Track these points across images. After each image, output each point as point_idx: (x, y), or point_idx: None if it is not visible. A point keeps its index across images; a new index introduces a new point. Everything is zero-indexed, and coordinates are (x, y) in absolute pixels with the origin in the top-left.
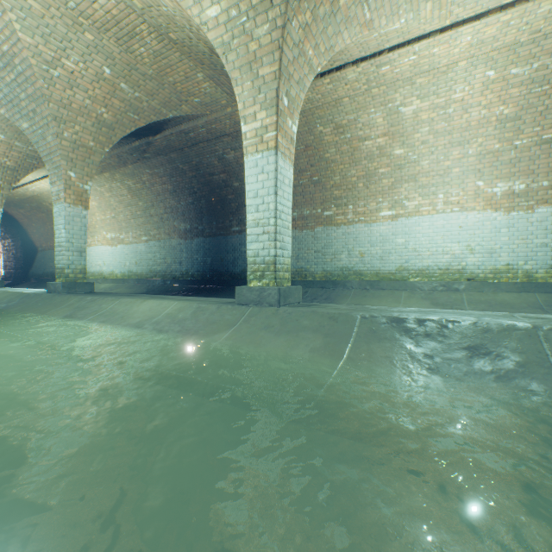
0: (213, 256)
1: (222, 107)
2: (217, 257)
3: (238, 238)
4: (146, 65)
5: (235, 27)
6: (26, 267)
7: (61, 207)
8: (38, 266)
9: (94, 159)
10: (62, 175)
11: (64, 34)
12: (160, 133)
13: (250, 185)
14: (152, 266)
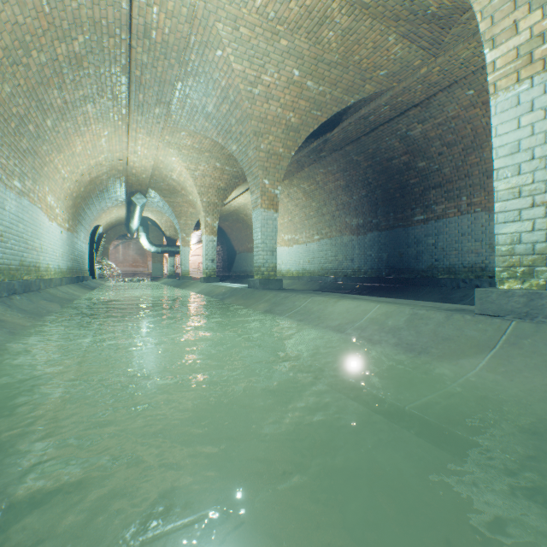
0: (389, 251)
1: (414, 70)
2: (394, 252)
3: (422, 228)
4: (331, 51)
5: None
6: (229, 267)
7: (258, 212)
8: (236, 265)
9: (282, 164)
10: (259, 184)
11: (263, 50)
12: (337, 126)
13: (501, 136)
14: (323, 263)
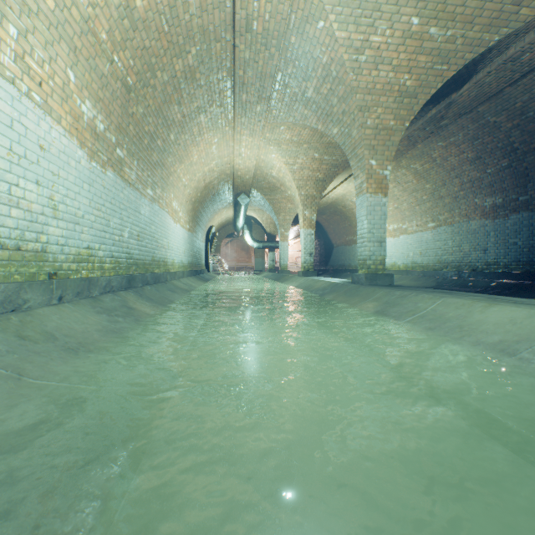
0: None
1: None
2: None
3: None
4: None
5: None
6: (325, 261)
7: (362, 198)
8: (333, 259)
9: (393, 139)
10: (364, 166)
11: (373, 4)
12: (468, 81)
13: None
14: (440, 255)
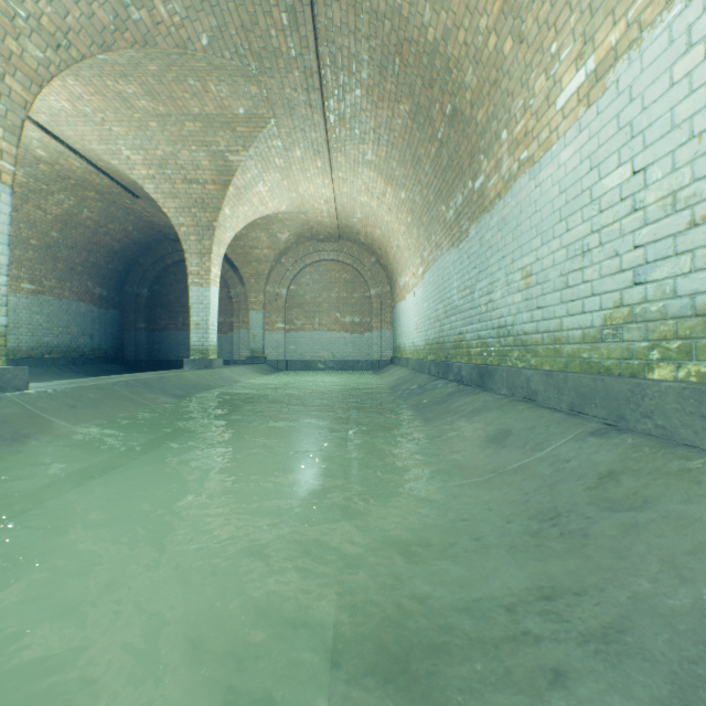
0: None
1: None
2: None
3: None
4: None
5: (7, 1)
6: None
7: None
8: None
9: None
10: None
11: None
12: None
13: None
14: None
